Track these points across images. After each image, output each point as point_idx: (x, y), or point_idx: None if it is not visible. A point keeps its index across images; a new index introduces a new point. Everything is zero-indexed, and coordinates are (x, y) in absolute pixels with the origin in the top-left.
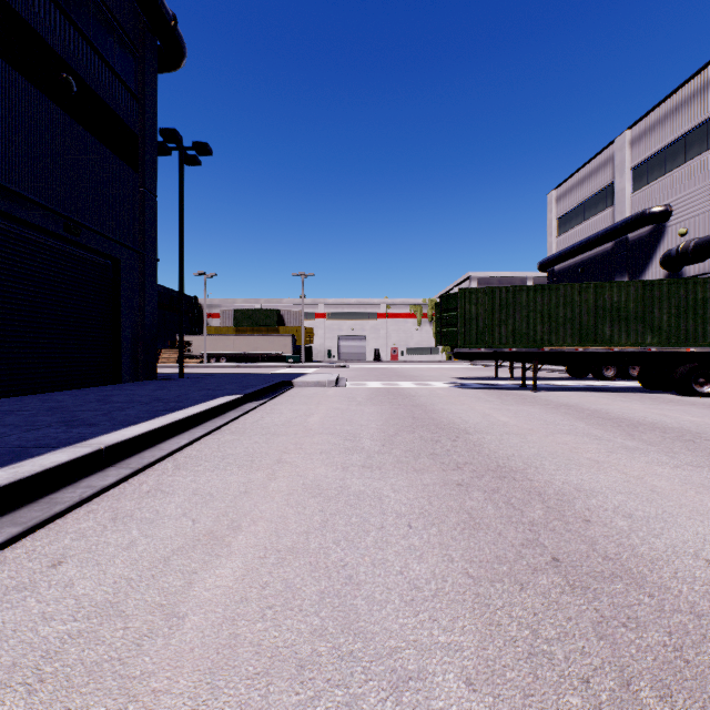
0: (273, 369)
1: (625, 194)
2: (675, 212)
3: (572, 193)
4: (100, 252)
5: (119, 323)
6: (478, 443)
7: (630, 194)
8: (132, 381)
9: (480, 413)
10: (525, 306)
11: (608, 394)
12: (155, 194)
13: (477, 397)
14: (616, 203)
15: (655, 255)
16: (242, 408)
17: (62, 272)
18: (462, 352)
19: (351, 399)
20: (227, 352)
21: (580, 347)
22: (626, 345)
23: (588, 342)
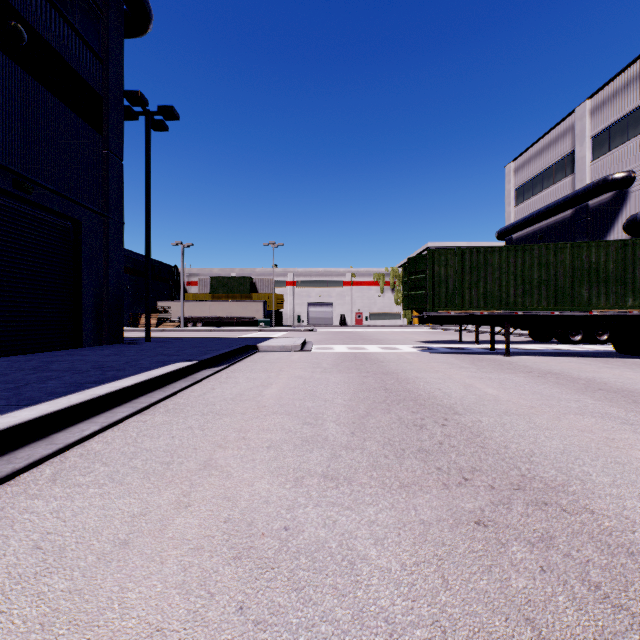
0: (244, 333)
1: (585, 162)
2: (638, 177)
3: (531, 164)
4: (58, 212)
5: (80, 286)
6: (476, 429)
7: (590, 162)
8: (95, 345)
9: (461, 383)
10: (497, 268)
11: (586, 359)
12: (121, 157)
13: (450, 363)
14: (576, 171)
15: (616, 221)
16: (193, 377)
17: (13, 231)
18: (430, 315)
19: (315, 365)
20: (204, 317)
21: (556, 310)
22: (605, 308)
23: (564, 305)
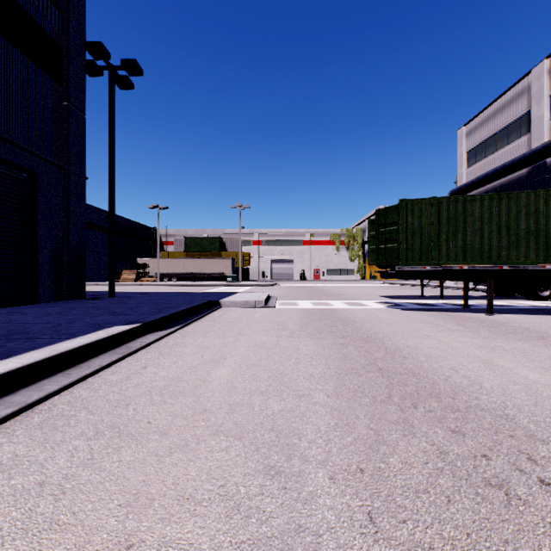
0: (213, 287)
1: (543, 121)
2: None
3: (483, 127)
4: (8, 161)
5: (35, 240)
6: None
7: (549, 120)
8: (53, 300)
9: (474, 357)
10: (478, 218)
11: None
12: (83, 111)
13: (432, 324)
14: (532, 130)
15: None
16: (127, 346)
17: None
18: (402, 270)
19: (280, 327)
20: (178, 272)
21: (547, 264)
22: None
23: None
